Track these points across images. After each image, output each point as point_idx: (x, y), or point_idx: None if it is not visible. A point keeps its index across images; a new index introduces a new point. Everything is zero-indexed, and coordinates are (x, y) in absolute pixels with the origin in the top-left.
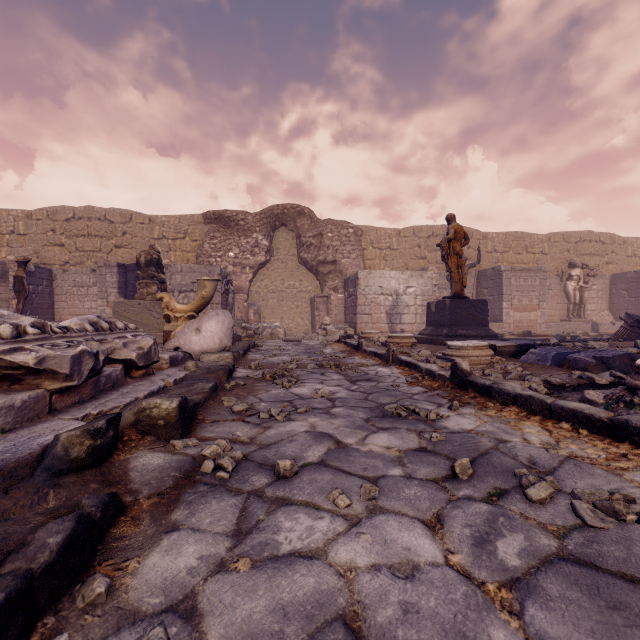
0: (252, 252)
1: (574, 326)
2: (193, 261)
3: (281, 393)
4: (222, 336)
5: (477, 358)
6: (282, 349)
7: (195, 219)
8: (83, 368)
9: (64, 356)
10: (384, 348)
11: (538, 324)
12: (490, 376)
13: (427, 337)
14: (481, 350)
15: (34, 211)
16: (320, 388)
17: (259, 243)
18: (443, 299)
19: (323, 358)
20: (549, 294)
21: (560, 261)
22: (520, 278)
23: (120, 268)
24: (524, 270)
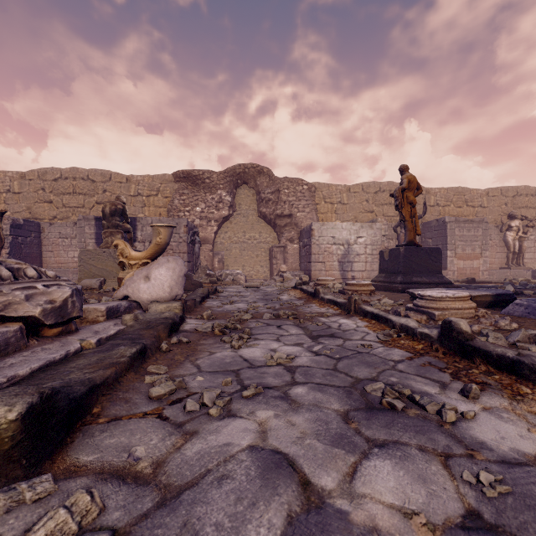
0: (217, 207)
1: (515, 273)
2: (164, 215)
3: (227, 357)
4: (172, 284)
5: (459, 311)
6: (241, 295)
7: (166, 178)
8: None
9: None
10: (342, 296)
11: (480, 271)
12: (485, 335)
13: (381, 284)
14: (462, 301)
15: (27, 172)
16: (276, 348)
17: (223, 199)
18: (397, 247)
19: (280, 306)
20: (489, 244)
21: (498, 214)
22: (463, 229)
23: (97, 221)
24: (467, 221)
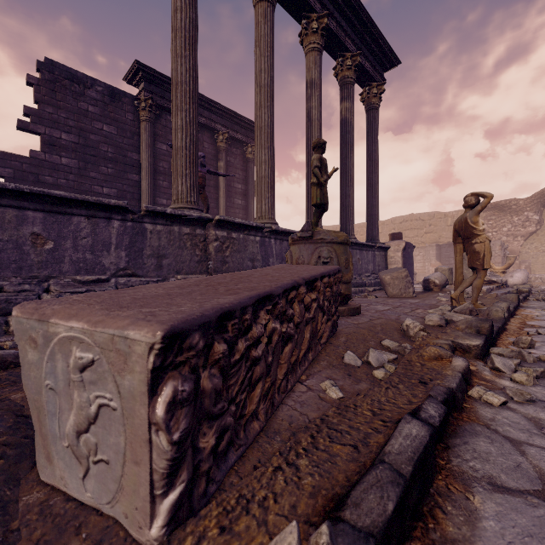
0: (523, 225)
1: None
2: None
3: None
4: (523, 279)
5: None
6: None
7: None
8: (501, 282)
9: (499, 279)
10: None
11: None
12: None
13: None
14: None
15: (385, 221)
16: None
17: (529, 218)
18: None
19: None
20: None
21: None
22: None
23: (437, 246)
24: None
